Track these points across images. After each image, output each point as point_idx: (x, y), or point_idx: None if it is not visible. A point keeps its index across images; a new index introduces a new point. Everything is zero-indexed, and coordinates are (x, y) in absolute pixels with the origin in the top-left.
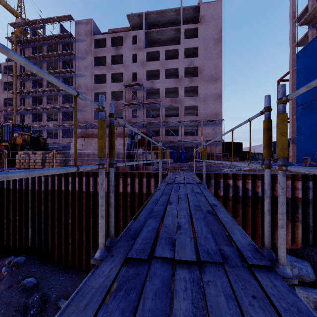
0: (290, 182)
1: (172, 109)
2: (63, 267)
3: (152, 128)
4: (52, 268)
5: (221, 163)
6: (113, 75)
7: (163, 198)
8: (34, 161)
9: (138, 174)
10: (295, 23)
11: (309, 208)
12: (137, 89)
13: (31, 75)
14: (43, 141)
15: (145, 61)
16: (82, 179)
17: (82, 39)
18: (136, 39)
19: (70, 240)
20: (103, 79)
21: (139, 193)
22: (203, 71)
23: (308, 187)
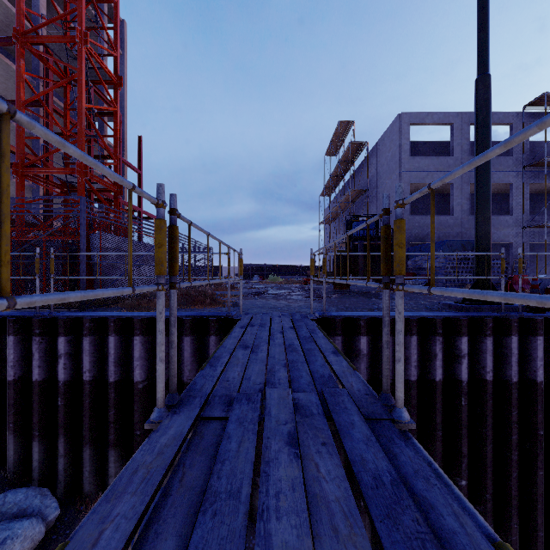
0: None
1: None
2: None
3: None
4: None
5: None
6: None
7: None
8: None
9: None
10: None
11: None
12: None
13: None
14: None
15: None
16: None
17: None
18: None
19: None
20: None
21: None
22: None
23: None
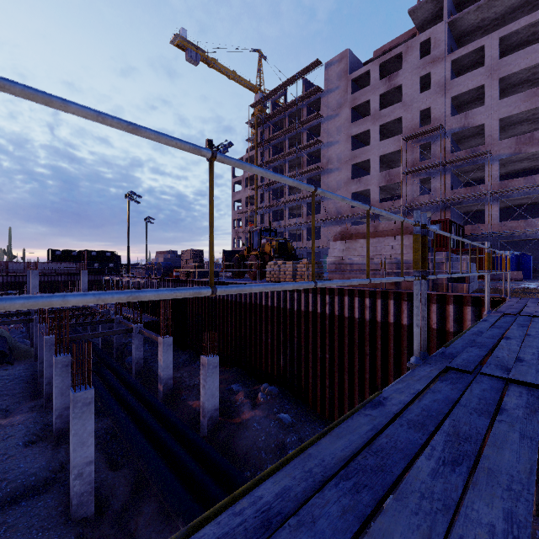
0: None
1: (519, 159)
2: (318, 415)
3: (464, 208)
4: (307, 412)
5: None
6: (382, 126)
7: (493, 331)
8: (285, 273)
9: (437, 296)
10: None
11: None
12: (431, 139)
13: (271, 162)
14: (291, 248)
15: (448, 79)
16: (344, 299)
17: (333, 88)
18: (429, 45)
19: (327, 382)
20: (366, 138)
21: (440, 331)
22: None
23: None
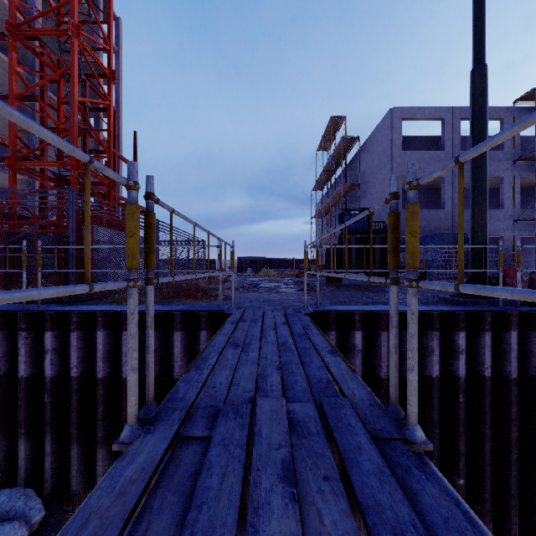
0: None
1: None
2: None
3: None
4: None
5: None
6: None
7: None
8: None
9: None
10: None
11: None
12: None
13: None
14: None
15: None
16: None
17: None
18: None
19: None
20: None
21: None
22: None
23: None
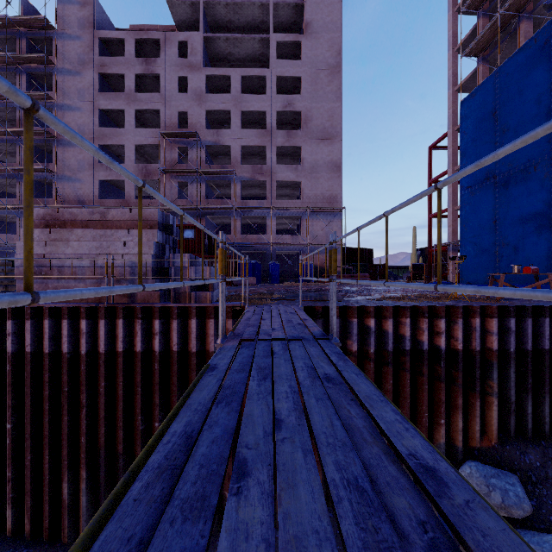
0: (478, 320)
1: (254, 185)
2: None
3: (217, 220)
4: None
5: (341, 285)
6: (139, 112)
7: (216, 427)
8: None
9: (178, 310)
10: (457, 53)
11: (510, 368)
12: (189, 144)
13: None
14: None
15: (203, 91)
16: (43, 325)
17: (72, 35)
18: (187, 49)
19: (10, 472)
20: (119, 119)
21: (182, 353)
22: (310, 120)
23: (509, 330)
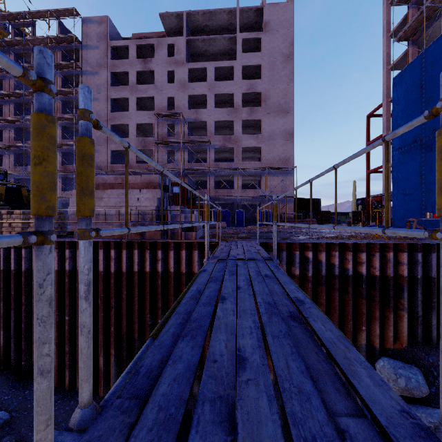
0: (391, 254)
1: (224, 151)
2: (55, 390)
3: (196, 178)
4: None
5: (292, 228)
6: (139, 99)
7: (211, 288)
8: (10, 224)
9: (174, 244)
10: (390, 38)
11: (417, 290)
12: (175, 121)
13: (13, 95)
14: (28, 195)
15: (186, 81)
16: None
17: (93, 46)
18: (174, 49)
19: (67, 347)
20: (125, 105)
21: (176, 273)
22: (268, 98)
23: (417, 262)
